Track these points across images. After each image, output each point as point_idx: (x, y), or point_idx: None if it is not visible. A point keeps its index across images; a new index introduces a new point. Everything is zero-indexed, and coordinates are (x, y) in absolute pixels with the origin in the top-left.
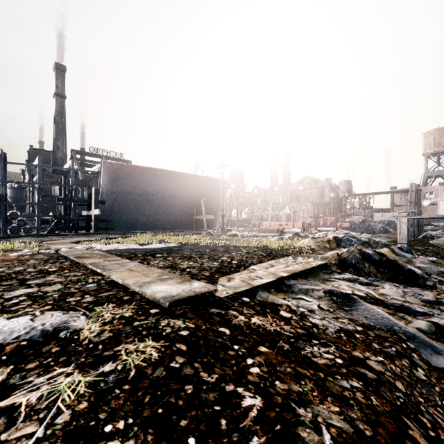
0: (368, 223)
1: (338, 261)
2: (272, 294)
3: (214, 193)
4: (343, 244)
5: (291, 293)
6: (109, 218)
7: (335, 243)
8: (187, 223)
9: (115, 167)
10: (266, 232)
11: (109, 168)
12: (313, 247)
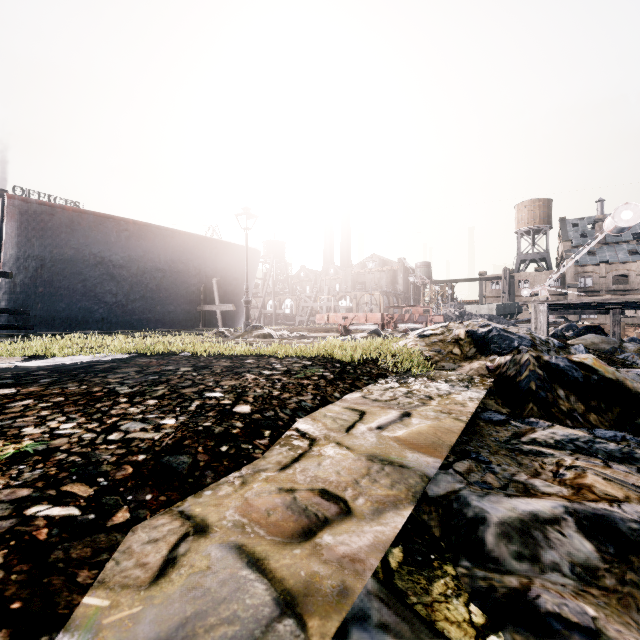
0: (468, 316)
1: (495, 386)
2: (416, 629)
3: (236, 269)
4: (493, 347)
5: (476, 568)
6: (25, 308)
7: (473, 346)
8: (188, 317)
9: (36, 209)
10: (320, 331)
11: (23, 209)
12: (427, 354)
